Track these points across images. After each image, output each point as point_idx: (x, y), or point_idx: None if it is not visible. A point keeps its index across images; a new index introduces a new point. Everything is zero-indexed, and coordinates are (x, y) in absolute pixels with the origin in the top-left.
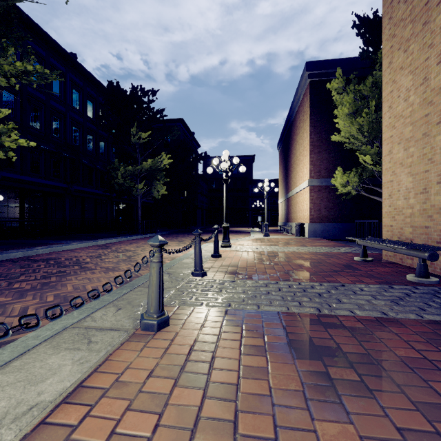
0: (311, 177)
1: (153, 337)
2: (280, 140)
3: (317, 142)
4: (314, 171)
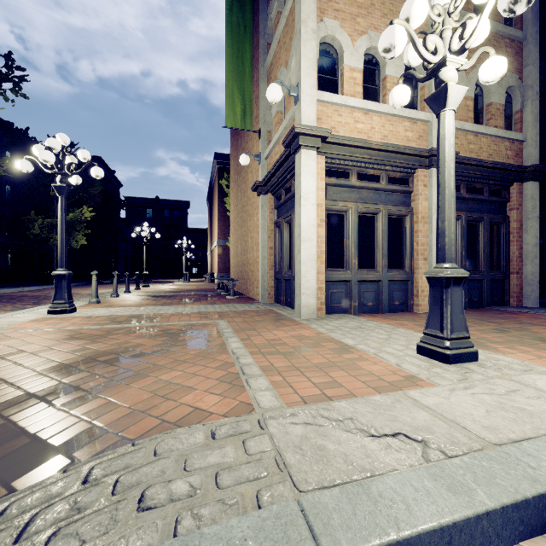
0: (219, 238)
1: (116, 298)
2: (208, 197)
3: (223, 213)
4: (221, 234)
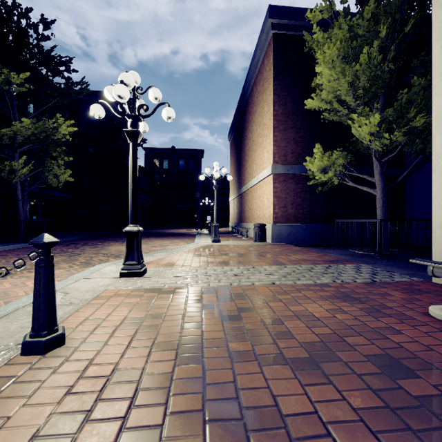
0: (274, 162)
1: None
2: (232, 127)
3: (282, 117)
4: (278, 154)
